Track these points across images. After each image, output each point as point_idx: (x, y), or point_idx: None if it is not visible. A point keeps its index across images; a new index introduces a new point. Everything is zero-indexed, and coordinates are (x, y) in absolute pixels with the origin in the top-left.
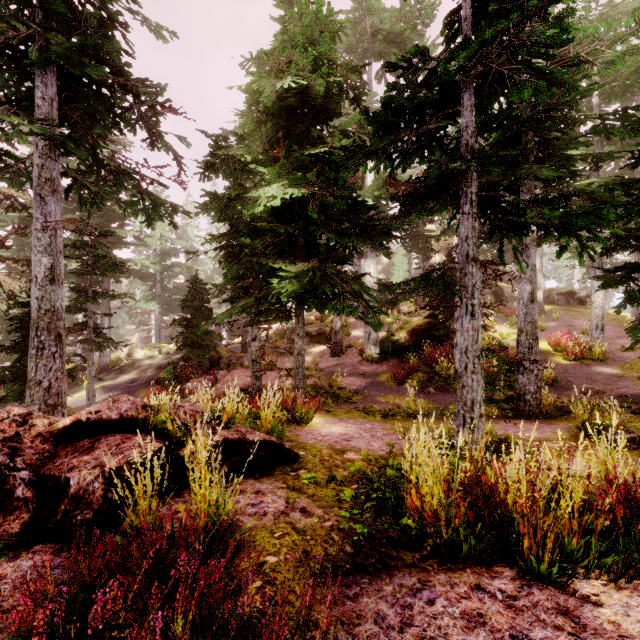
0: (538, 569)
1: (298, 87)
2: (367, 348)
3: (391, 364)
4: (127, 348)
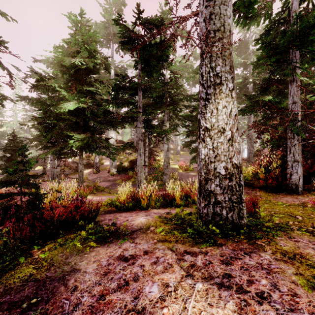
0: (143, 206)
1: (81, 62)
2: (111, 169)
3: (122, 176)
4: None
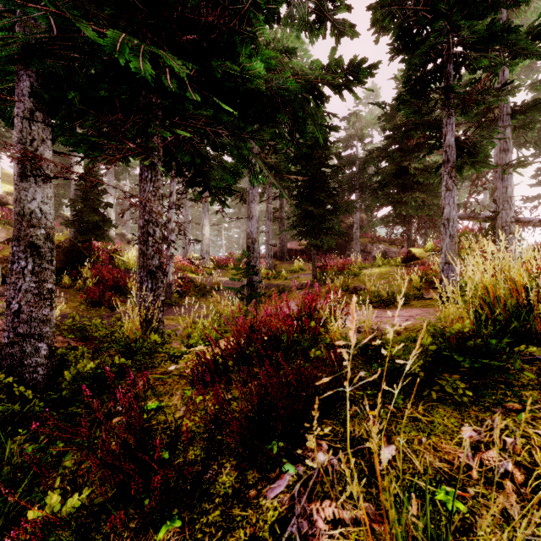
0: None
1: None
2: None
3: None
4: None
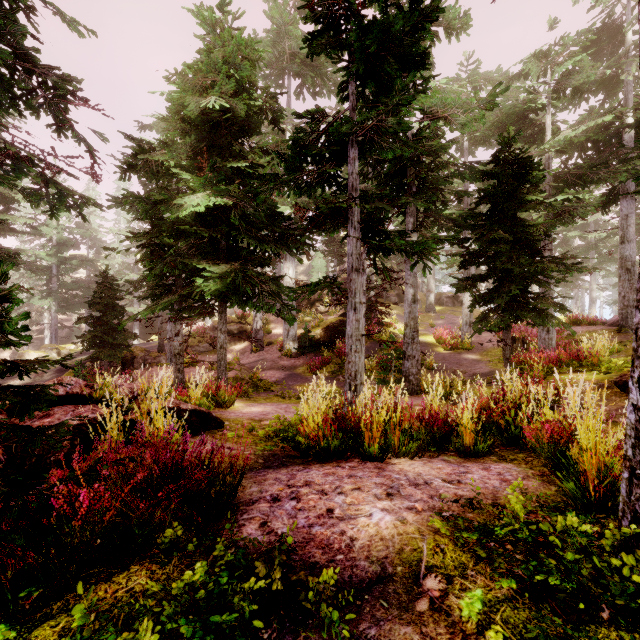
0: (370, 452)
1: (221, 106)
2: (286, 344)
3: (308, 358)
4: (9, 352)
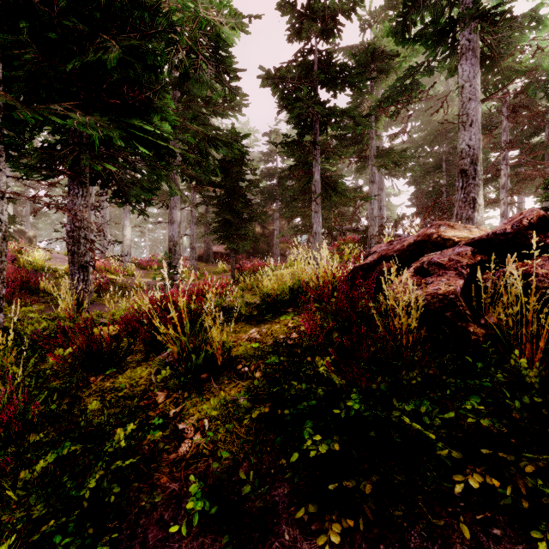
0: None
1: None
2: None
3: None
4: None
